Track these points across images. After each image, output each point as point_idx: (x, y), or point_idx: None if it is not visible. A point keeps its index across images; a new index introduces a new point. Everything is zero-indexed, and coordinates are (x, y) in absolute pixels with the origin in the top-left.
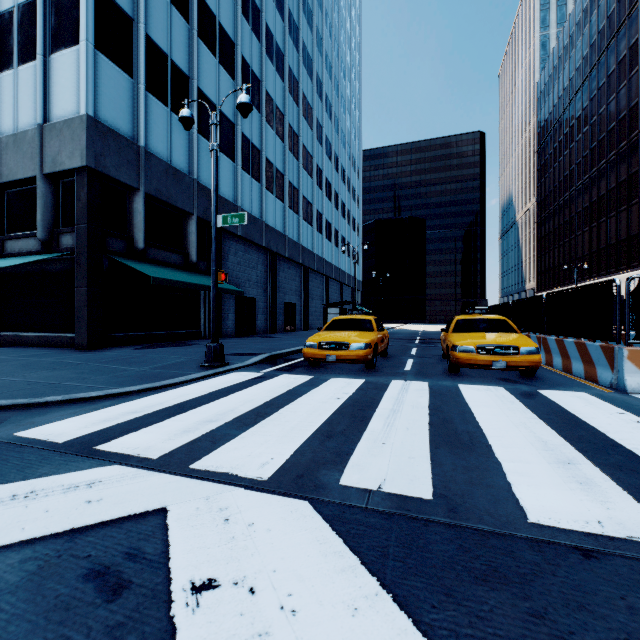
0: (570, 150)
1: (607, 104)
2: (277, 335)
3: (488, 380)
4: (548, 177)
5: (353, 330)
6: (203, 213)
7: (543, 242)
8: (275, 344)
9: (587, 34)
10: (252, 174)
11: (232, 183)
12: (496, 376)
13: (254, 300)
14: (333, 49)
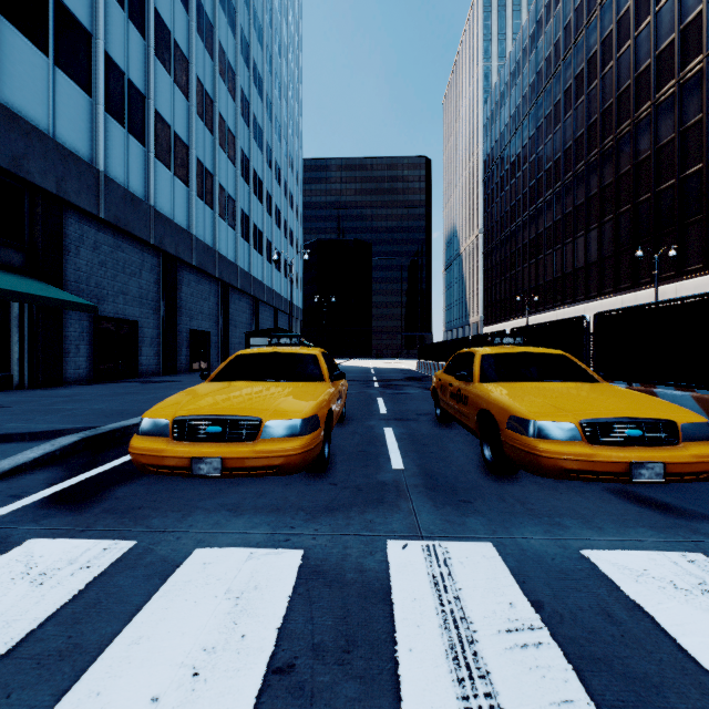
0: (517, 180)
1: (553, 133)
2: (172, 378)
3: (608, 506)
4: (495, 207)
5: (278, 378)
6: (12, 162)
7: (490, 274)
8: (144, 398)
9: (534, 61)
10: (129, 128)
11: (86, 129)
12: (595, 481)
13: (134, 324)
14: (265, 10)
